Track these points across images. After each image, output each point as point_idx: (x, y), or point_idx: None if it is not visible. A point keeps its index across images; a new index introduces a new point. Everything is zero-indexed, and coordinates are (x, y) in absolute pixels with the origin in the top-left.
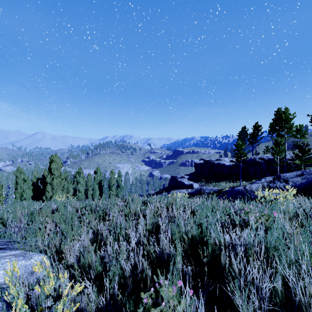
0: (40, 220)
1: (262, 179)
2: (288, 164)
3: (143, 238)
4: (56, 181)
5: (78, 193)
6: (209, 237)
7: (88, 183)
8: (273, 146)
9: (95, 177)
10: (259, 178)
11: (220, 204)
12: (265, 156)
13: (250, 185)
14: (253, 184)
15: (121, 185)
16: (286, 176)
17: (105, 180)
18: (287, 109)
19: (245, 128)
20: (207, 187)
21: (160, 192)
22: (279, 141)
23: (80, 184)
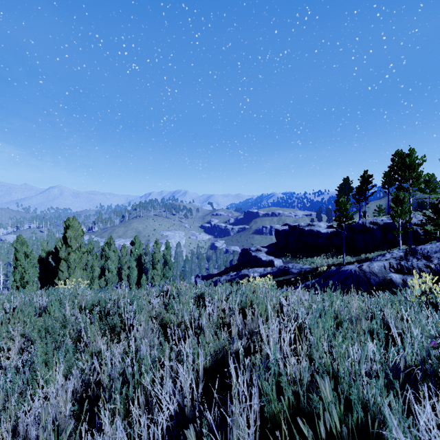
0: (10, 331)
1: (386, 254)
2: (414, 230)
3: (190, 402)
4: (74, 255)
5: (108, 273)
6: (373, 427)
7: (122, 258)
8: (393, 205)
9: (133, 250)
10: (370, 251)
11: (352, 309)
12: (379, 220)
13: (369, 264)
14: (374, 262)
15: (170, 262)
16: (426, 249)
17: (146, 254)
18: (413, 150)
19: (348, 180)
20: (294, 265)
21: (226, 272)
22: (401, 197)
23: (110, 260)
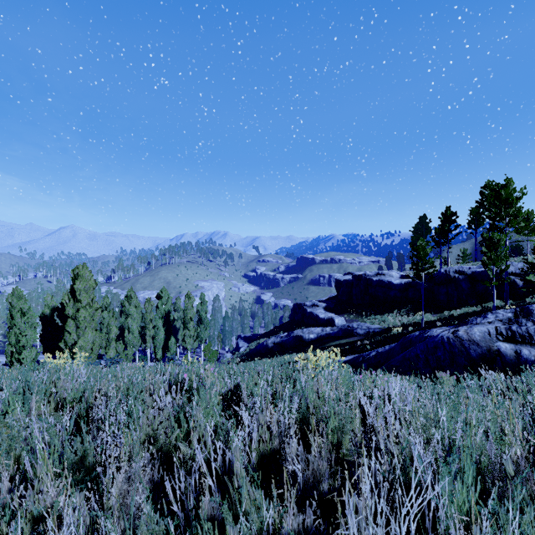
0: None
1: (488, 315)
2: (511, 281)
3: None
4: (85, 313)
5: (128, 334)
6: None
7: (146, 315)
8: (485, 250)
9: (159, 305)
10: (455, 307)
11: (514, 448)
12: (466, 268)
13: (467, 328)
14: (474, 326)
15: (206, 320)
16: None
17: (177, 310)
18: (510, 180)
19: (425, 218)
20: (360, 324)
21: (275, 332)
22: (495, 239)
23: (131, 318)
